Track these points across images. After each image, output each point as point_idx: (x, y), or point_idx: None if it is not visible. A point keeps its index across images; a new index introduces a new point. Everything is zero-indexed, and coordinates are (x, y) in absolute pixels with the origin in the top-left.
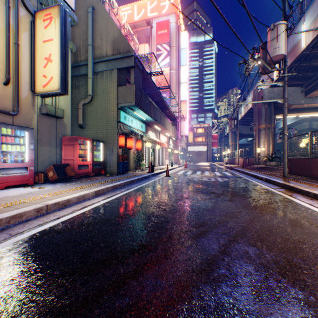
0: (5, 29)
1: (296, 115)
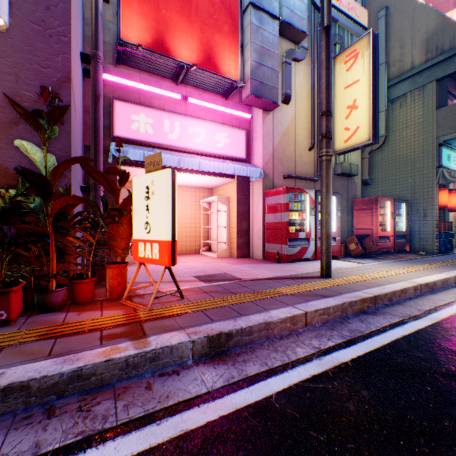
0: (308, 92)
1: None
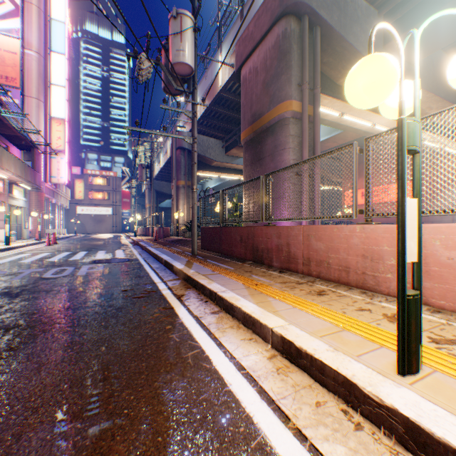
0: None
1: (219, 175)
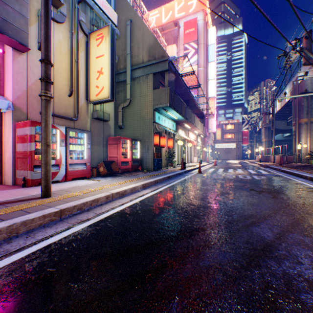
0: (69, 51)
1: None
